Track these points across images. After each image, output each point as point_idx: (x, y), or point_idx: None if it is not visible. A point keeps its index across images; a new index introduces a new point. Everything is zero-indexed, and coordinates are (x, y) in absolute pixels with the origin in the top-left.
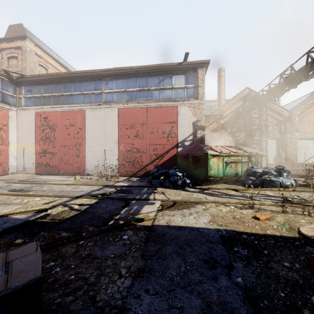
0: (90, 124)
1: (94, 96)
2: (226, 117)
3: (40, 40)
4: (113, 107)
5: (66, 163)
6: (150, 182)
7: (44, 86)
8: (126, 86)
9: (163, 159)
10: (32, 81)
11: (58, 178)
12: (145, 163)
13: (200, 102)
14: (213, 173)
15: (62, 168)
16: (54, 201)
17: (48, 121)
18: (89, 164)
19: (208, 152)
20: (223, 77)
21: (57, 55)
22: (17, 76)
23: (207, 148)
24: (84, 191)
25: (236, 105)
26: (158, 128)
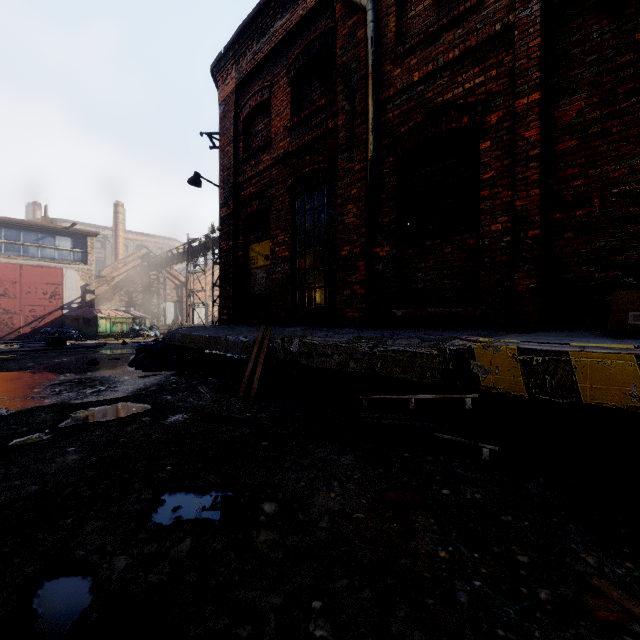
0: None
1: None
2: (123, 275)
3: None
4: None
5: None
6: (44, 339)
7: None
8: None
9: (45, 321)
10: None
11: None
12: (19, 326)
13: (90, 268)
14: (102, 330)
15: None
16: None
17: None
18: None
19: (98, 315)
20: (122, 215)
21: None
22: None
23: (97, 312)
24: None
25: (134, 263)
26: (37, 289)
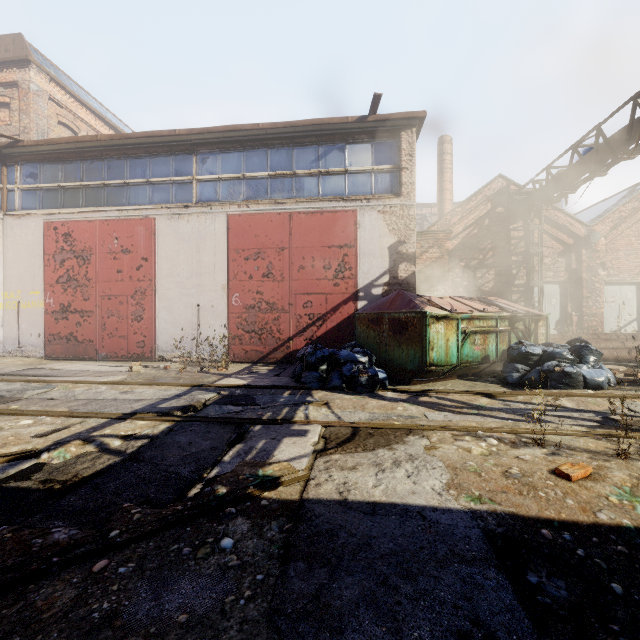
0: (165, 249)
1: (175, 188)
2: (458, 238)
3: (63, 72)
4: (217, 211)
5: (113, 334)
6: (297, 378)
7: (65, 164)
8: (246, 167)
9: (326, 325)
10: (37, 154)
11: (94, 367)
12: (287, 334)
13: (406, 203)
14: (437, 356)
15: (104, 345)
16: (65, 428)
17: (74, 242)
18: (163, 335)
19: (425, 310)
20: (449, 156)
21: (99, 103)
22: (3, 143)
23: (422, 302)
24: (144, 400)
25: (477, 212)
26: (314, 259)
